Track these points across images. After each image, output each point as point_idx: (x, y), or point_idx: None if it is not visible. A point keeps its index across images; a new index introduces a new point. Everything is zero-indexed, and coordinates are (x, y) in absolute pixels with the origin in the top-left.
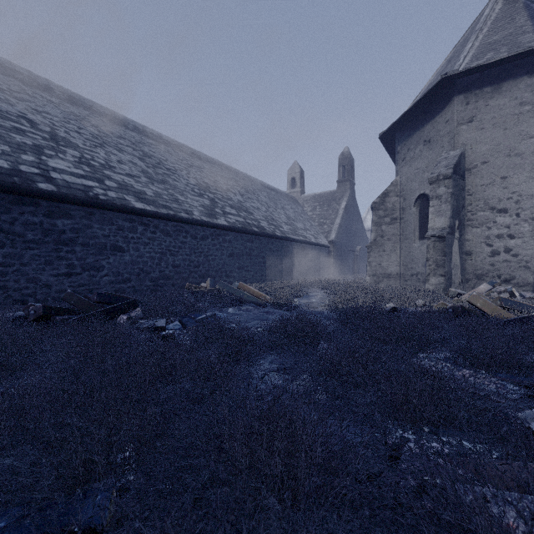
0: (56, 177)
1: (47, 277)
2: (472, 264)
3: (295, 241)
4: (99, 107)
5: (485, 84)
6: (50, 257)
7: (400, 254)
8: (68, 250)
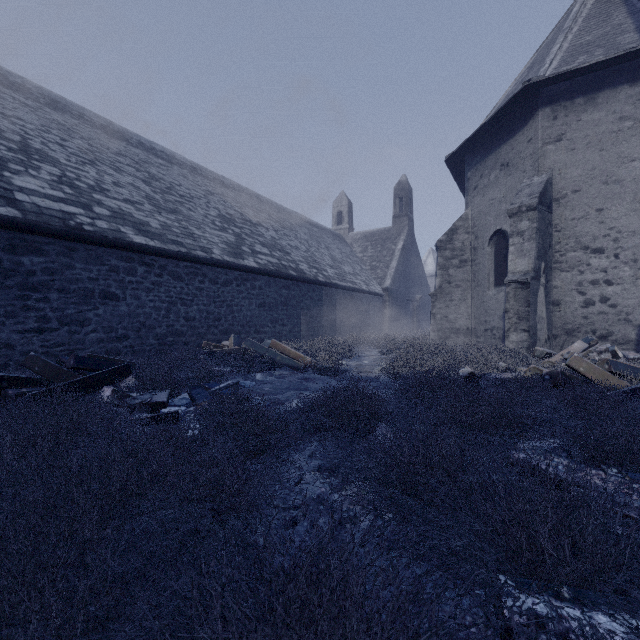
0: (22, 199)
1: (8, 334)
2: (561, 317)
3: (342, 288)
4: (93, 115)
5: (576, 94)
6: (13, 307)
7: (471, 305)
8: (38, 298)
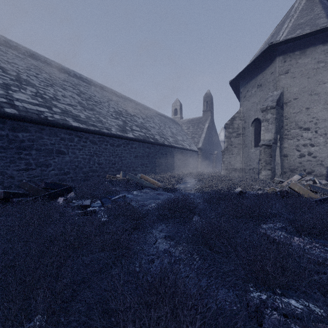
0: (18, 104)
1: (11, 171)
2: (288, 163)
3: (177, 148)
4: (51, 61)
5: (295, 50)
6: (13, 158)
7: (242, 156)
8: (26, 153)
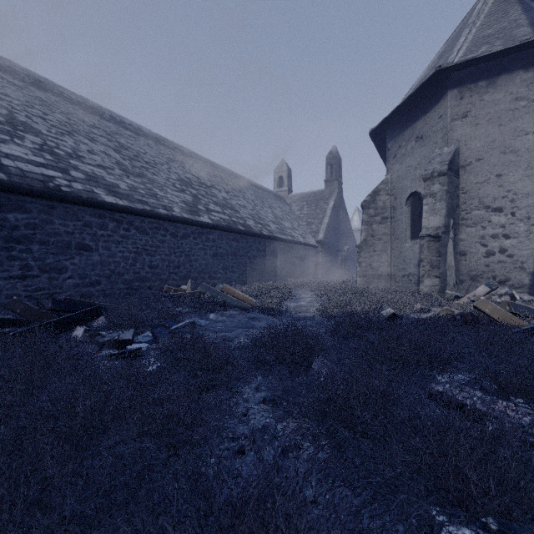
0: (8, 164)
1: None
2: (467, 265)
3: (283, 241)
4: (71, 93)
5: (479, 78)
6: None
7: (391, 255)
8: (22, 249)
